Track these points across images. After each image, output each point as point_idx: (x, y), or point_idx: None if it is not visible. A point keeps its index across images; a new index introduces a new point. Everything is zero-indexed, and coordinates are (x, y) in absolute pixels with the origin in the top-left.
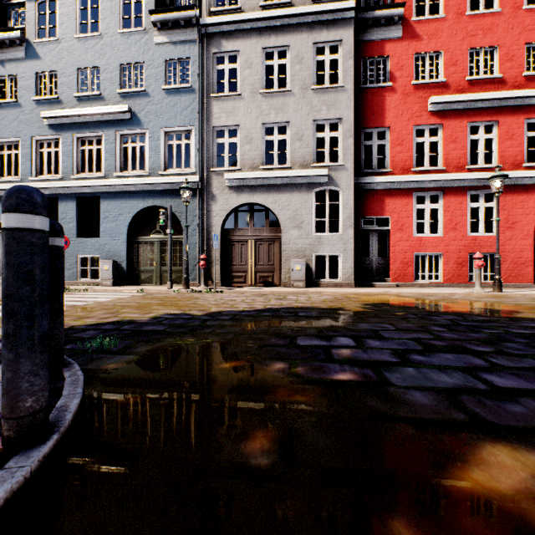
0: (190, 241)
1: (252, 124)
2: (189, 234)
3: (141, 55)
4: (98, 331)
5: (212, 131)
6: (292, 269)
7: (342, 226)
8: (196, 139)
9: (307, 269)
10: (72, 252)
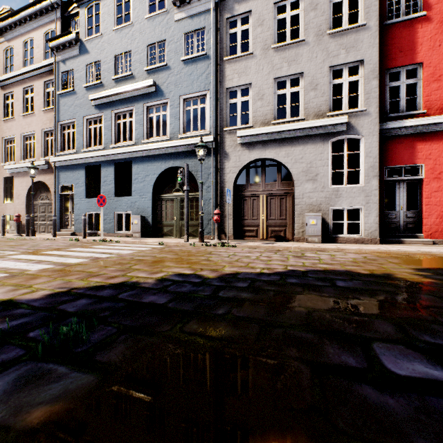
0: (205, 197)
1: (264, 81)
2: (204, 191)
3: (163, 34)
4: (90, 300)
5: (225, 93)
6: (307, 224)
7: (363, 176)
8: (210, 102)
9: (322, 224)
10: (111, 209)
